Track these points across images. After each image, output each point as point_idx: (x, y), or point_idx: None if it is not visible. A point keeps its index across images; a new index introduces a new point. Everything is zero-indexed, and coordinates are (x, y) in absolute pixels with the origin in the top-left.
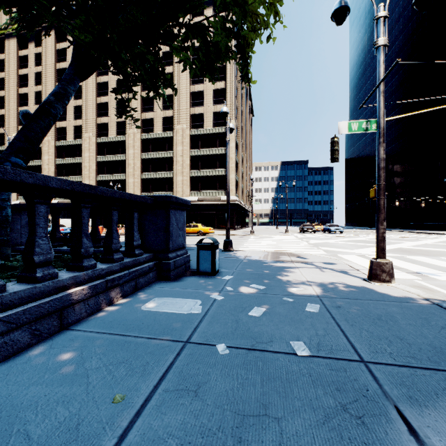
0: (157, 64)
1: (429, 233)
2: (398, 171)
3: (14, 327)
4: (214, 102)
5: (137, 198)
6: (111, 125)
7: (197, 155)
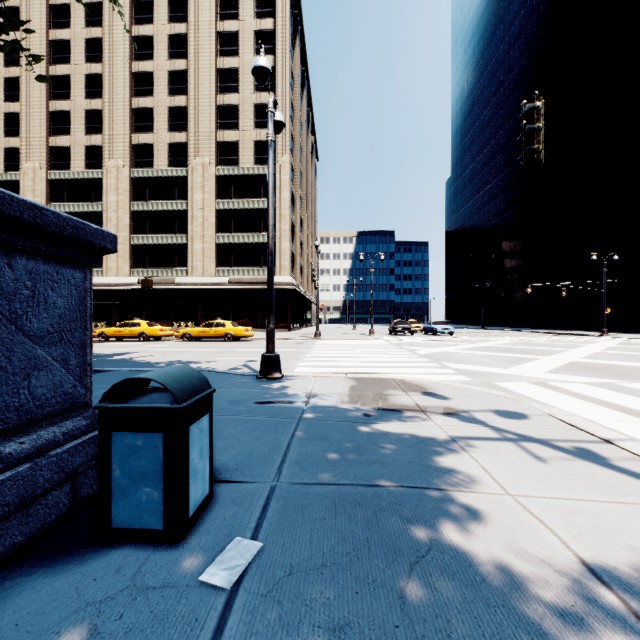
0: None
1: (568, 333)
2: (519, 248)
3: None
4: (256, 125)
5: None
6: (76, 151)
7: (228, 208)
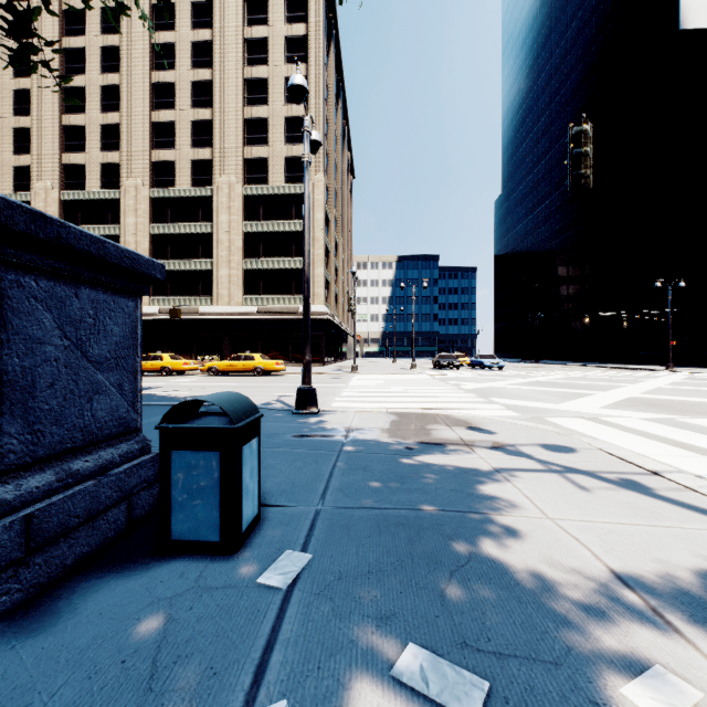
0: None
1: (630, 368)
2: (576, 274)
3: None
4: (287, 140)
5: None
6: (92, 169)
7: (257, 231)
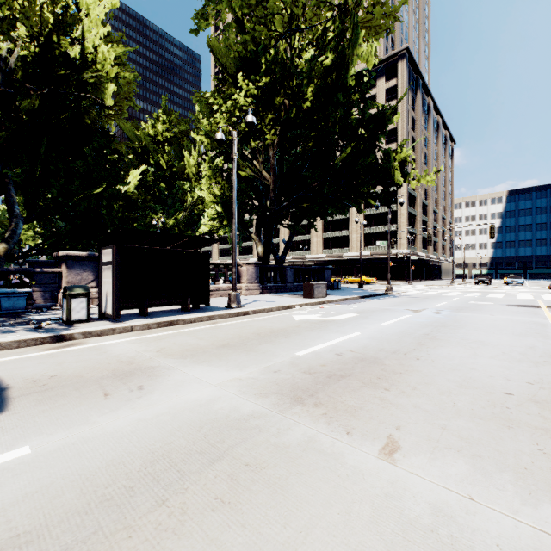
0: (324, 211)
1: None
2: None
3: (300, 288)
4: None
5: (316, 268)
6: None
7: (370, 214)
